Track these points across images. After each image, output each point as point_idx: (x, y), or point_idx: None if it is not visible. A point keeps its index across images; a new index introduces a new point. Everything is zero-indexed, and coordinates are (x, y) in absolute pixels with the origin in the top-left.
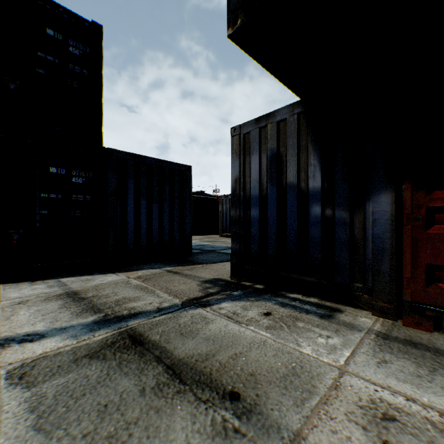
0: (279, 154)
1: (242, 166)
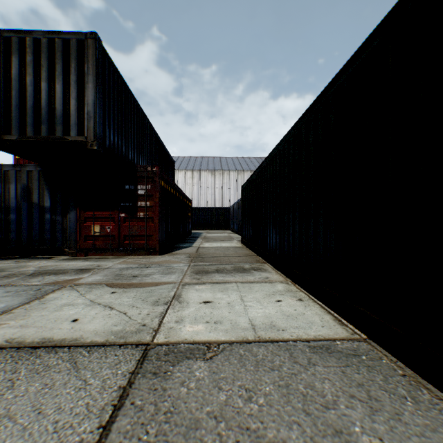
0: (30, 187)
1: (4, 189)
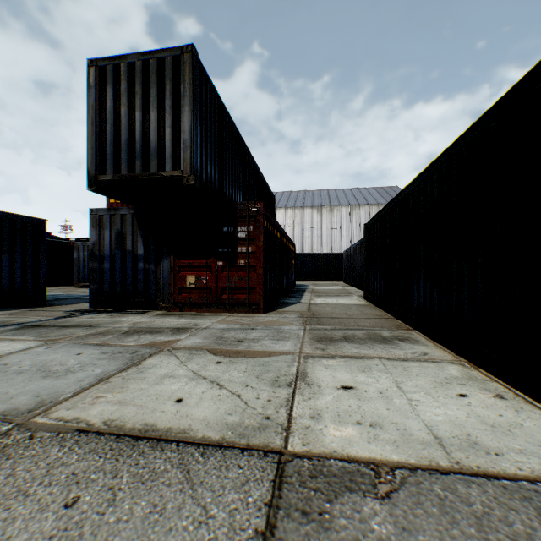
0: (123, 233)
1: (99, 235)
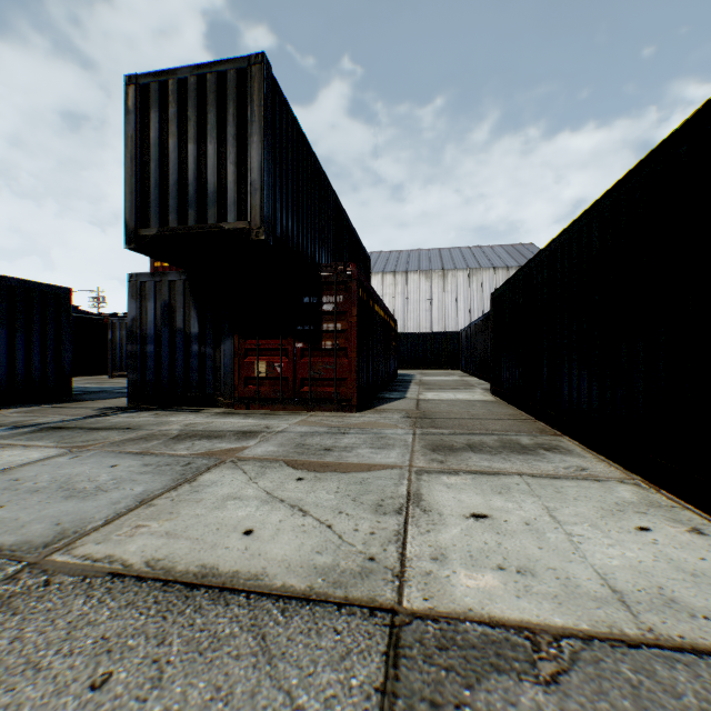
0: (172, 305)
1: (140, 309)
